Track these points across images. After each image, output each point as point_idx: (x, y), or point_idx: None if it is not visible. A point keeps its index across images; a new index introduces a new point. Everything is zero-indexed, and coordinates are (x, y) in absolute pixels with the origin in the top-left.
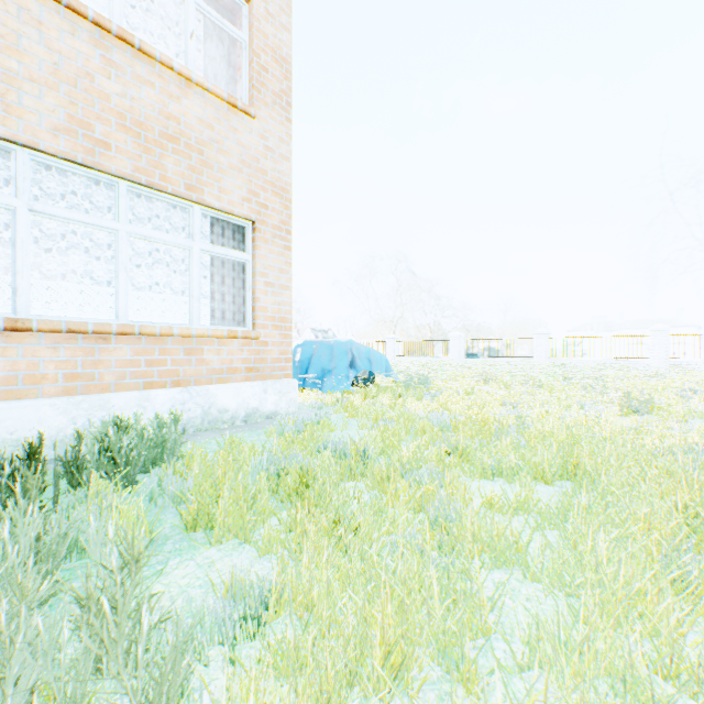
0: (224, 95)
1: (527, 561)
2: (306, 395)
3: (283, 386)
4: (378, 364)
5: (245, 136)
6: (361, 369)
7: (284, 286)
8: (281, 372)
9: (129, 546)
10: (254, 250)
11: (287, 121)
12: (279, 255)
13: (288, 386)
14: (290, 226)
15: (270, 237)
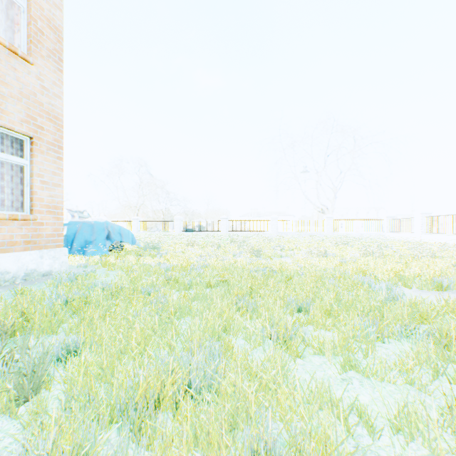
0: (6, 43)
1: (193, 313)
2: (73, 259)
3: (57, 253)
4: (127, 237)
5: (24, 76)
6: (115, 240)
7: (57, 184)
8: (54, 243)
9: (4, 326)
10: (32, 157)
11: (60, 71)
12: (53, 163)
13: (61, 253)
14: (62, 143)
15: (45, 149)
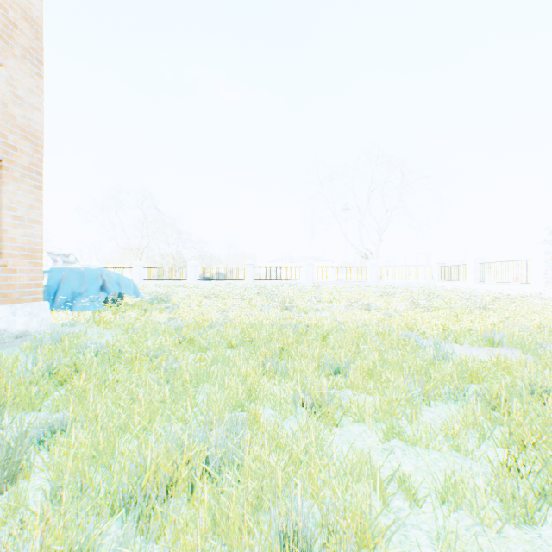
0: None
1: (212, 379)
2: (57, 316)
3: (34, 308)
4: (128, 287)
5: None
6: (112, 291)
7: (35, 220)
8: (31, 296)
9: None
10: (1, 185)
11: (39, 76)
12: (30, 193)
13: (40, 308)
14: (42, 168)
15: (19, 175)
